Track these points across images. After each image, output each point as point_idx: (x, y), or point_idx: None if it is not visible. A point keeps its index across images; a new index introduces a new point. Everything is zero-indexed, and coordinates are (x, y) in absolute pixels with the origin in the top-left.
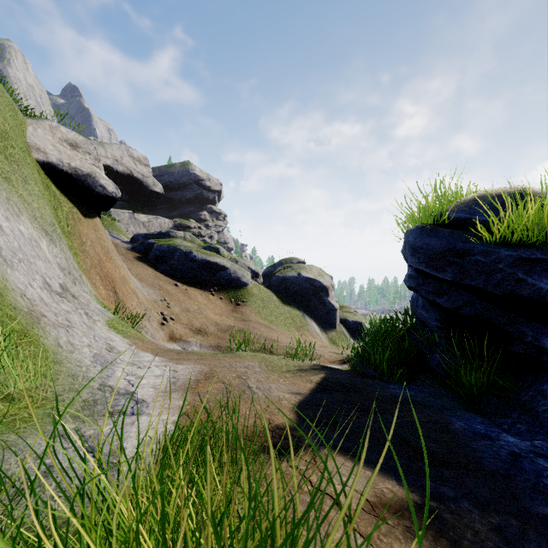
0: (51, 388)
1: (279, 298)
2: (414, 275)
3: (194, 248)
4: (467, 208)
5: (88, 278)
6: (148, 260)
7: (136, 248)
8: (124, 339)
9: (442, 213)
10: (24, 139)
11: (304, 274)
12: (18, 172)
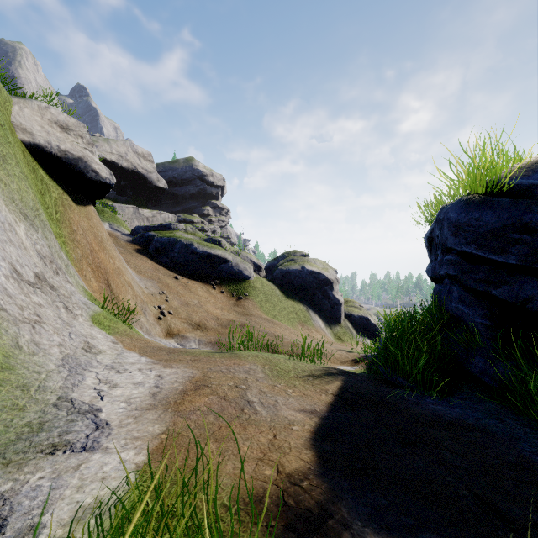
0: None
1: (282, 292)
2: (456, 260)
3: (195, 240)
4: (529, 172)
5: (78, 269)
6: (148, 253)
7: (136, 241)
8: (109, 336)
9: (495, 180)
10: (8, 118)
11: (308, 267)
12: None
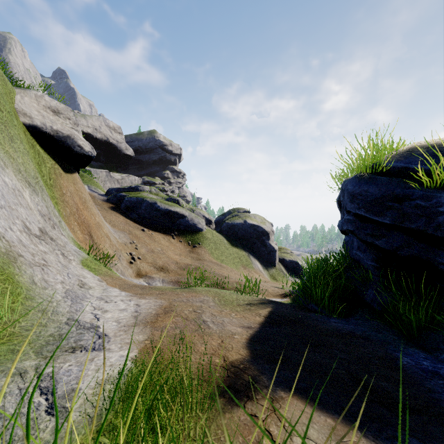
0: (20, 323)
1: (228, 241)
2: (353, 219)
3: (158, 200)
4: (402, 158)
5: (67, 224)
6: (120, 210)
7: (110, 200)
8: (95, 276)
9: (379, 163)
10: (12, 105)
11: (249, 221)
12: (5, 132)
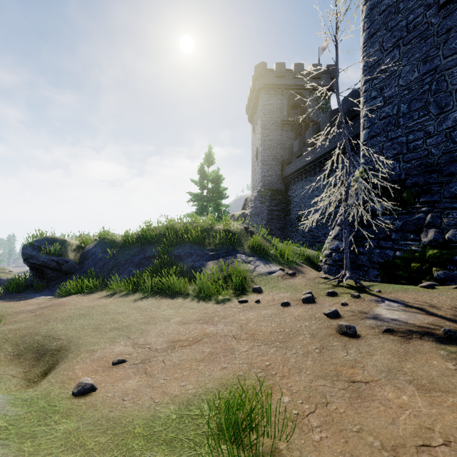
0: None
1: None
2: (24, 260)
3: None
4: (40, 242)
5: None
6: None
7: None
8: None
9: (33, 243)
10: None
11: None
12: None
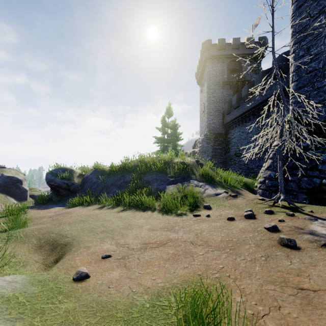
0: None
1: None
2: (47, 183)
3: None
4: (57, 170)
5: None
6: None
7: None
8: None
9: (52, 171)
10: None
11: (6, 174)
12: None
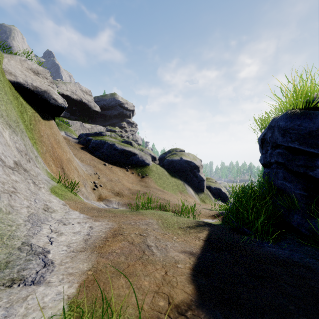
0: None
1: (169, 173)
2: (284, 152)
3: (116, 142)
4: None
5: (44, 159)
6: (88, 149)
7: (81, 142)
8: (61, 200)
9: (310, 100)
10: (0, 66)
11: (184, 158)
12: None
